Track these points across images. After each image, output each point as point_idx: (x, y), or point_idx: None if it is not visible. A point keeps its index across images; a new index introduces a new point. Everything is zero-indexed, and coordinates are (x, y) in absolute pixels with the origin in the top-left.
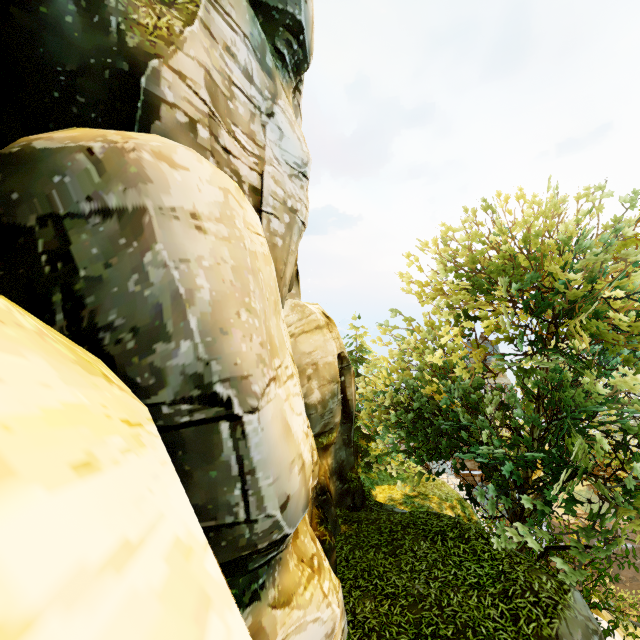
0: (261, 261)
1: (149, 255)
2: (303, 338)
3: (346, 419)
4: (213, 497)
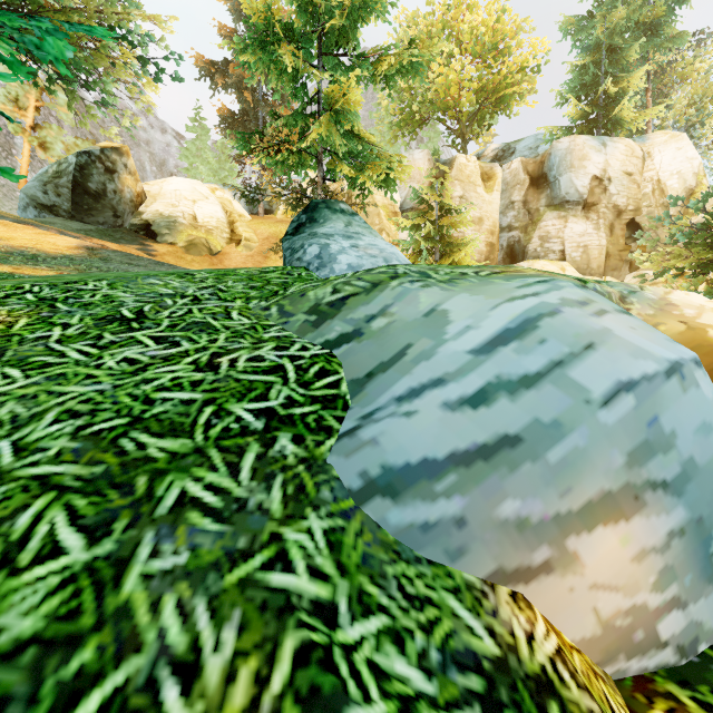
0: None
1: None
2: None
3: None
4: None
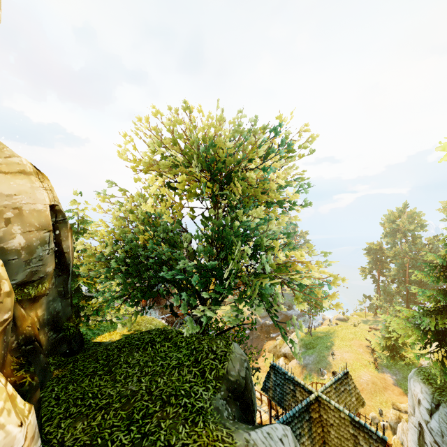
0: None
1: None
2: None
3: (62, 271)
4: None
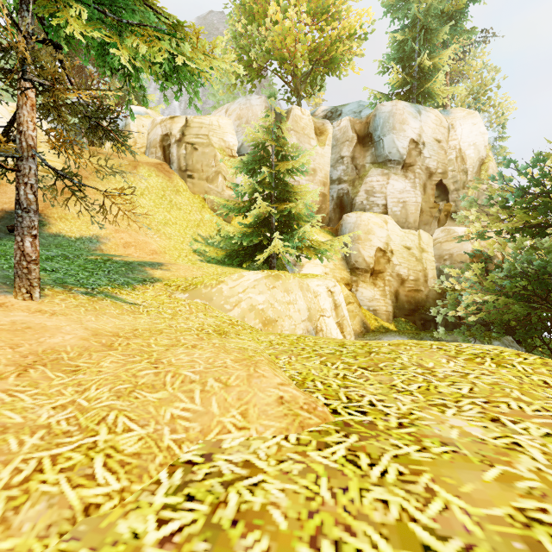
0: (361, 225)
1: (343, 229)
2: (446, 243)
3: None
4: (348, 258)
